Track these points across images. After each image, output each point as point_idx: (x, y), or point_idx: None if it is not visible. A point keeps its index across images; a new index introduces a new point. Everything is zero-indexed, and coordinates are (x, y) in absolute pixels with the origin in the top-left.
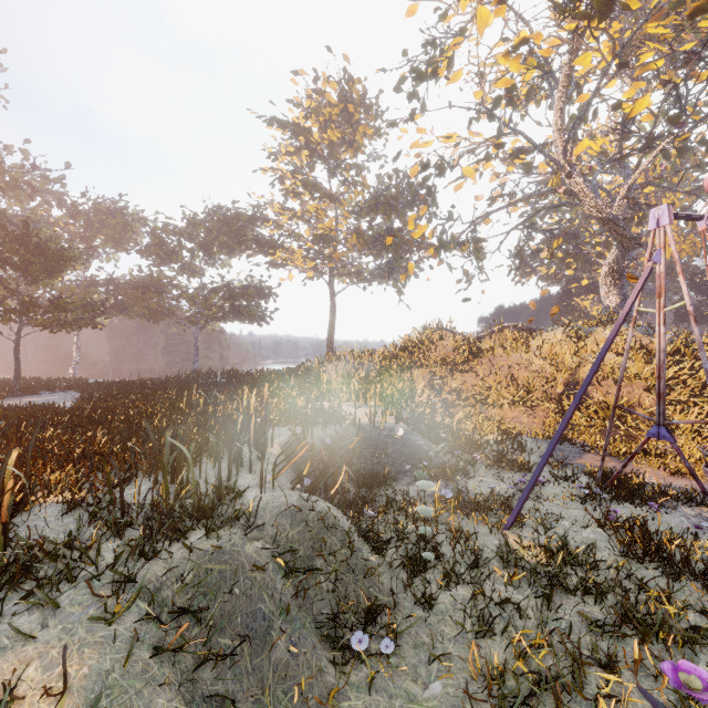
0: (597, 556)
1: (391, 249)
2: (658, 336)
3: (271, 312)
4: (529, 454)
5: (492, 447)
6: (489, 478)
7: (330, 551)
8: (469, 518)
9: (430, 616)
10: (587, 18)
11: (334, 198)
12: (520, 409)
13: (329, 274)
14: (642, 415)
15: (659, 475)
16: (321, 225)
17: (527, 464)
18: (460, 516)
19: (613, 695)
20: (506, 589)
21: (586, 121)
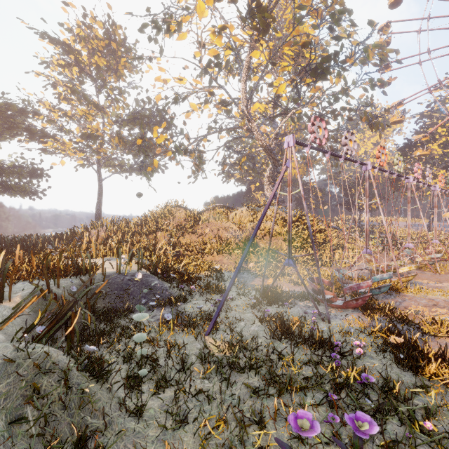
0: (258, 342)
1: (142, 149)
2: (289, 208)
3: (44, 189)
4: (225, 282)
5: (204, 280)
6: (201, 301)
7: (44, 394)
8: (183, 331)
9: (140, 424)
10: (257, 30)
11: (100, 107)
12: (223, 255)
13: (97, 164)
14: (281, 253)
15: (289, 286)
16: (89, 126)
17: (224, 288)
18: (178, 331)
19: (262, 446)
20: (201, 381)
21: (257, 92)
